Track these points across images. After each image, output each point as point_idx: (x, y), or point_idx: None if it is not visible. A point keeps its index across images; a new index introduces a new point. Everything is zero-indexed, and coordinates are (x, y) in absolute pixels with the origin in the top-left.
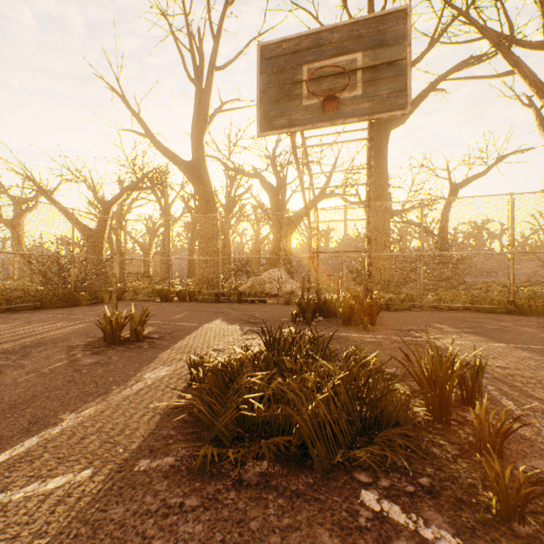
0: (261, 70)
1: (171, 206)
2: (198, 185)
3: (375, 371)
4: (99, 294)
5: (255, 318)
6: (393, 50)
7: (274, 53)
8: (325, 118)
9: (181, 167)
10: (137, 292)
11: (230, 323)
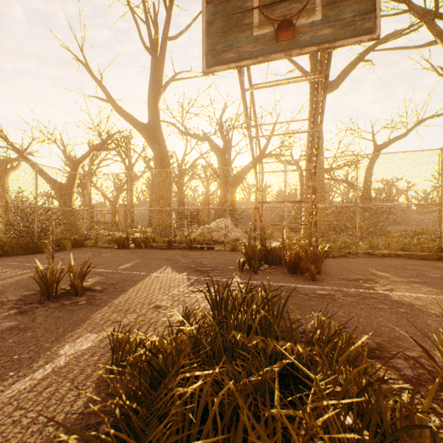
0: (207, 0)
1: (134, 165)
2: (154, 144)
3: (355, 353)
4: (61, 242)
5: (203, 265)
6: None
7: None
8: (278, 49)
9: (138, 129)
10: (97, 240)
11: (178, 271)
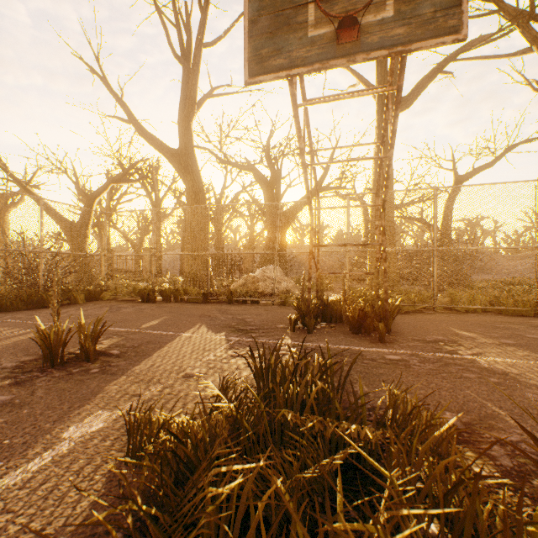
0: None
1: (162, 201)
2: (186, 175)
3: (438, 438)
4: (72, 294)
5: (245, 323)
6: None
7: None
8: (339, 53)
9: (167, 156)
10: (116, 292)
11: (215, 331)
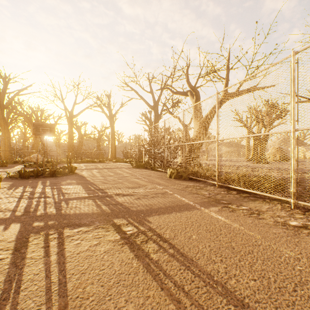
0: (33, 126)
1: None
2: (2, 124)
3: None
4: None
5: None
6: (53, 129)
7: (36, 124)
8: (44, 135)
9: None
10: None
11: None
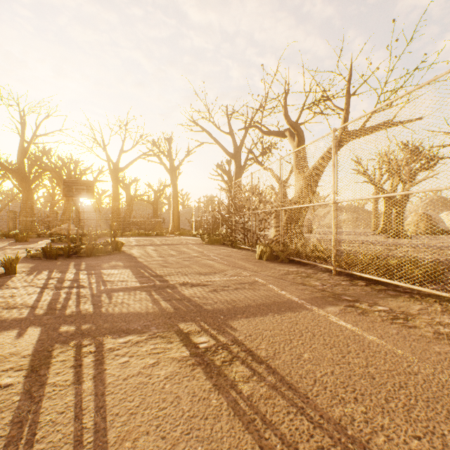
0: (64, 184)
1: None
2: (22, 182)
3: None
4: None
5: None
6: (92, 188)
7: (67, 182)
8: (79, 197)
9: (10, 172)
10: None
11: None
